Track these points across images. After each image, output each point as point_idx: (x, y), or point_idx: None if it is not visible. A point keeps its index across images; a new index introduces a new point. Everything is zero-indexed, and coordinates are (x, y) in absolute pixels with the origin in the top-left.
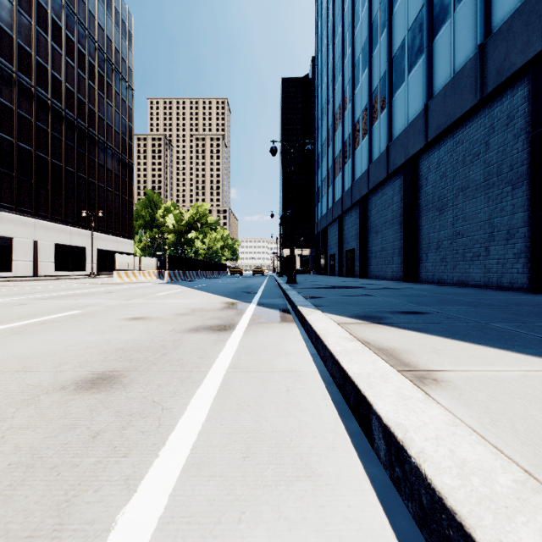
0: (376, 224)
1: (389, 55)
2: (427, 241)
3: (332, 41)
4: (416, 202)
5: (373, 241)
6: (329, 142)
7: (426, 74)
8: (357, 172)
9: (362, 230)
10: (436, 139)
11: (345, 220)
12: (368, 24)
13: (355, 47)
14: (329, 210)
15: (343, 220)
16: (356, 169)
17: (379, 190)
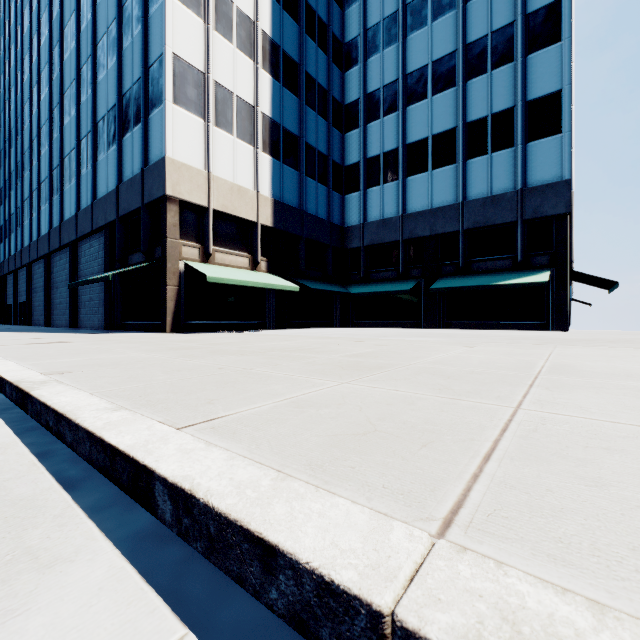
0: (37, 287)
1: (40, 180)
2: (54, 304)
3: (8, 102)
4: (50, 281)
5: (35, 298)
6: (7, 194)
7: (50, 214)
8: (26, 241)
9: (28, 289)
10: (54, 251)
11: (20, 276)
12: (30, 140)
13: (24, 139)
14: (6, 260)
15: (19, 275)
16: (25, 238)
17: (38, 264)
